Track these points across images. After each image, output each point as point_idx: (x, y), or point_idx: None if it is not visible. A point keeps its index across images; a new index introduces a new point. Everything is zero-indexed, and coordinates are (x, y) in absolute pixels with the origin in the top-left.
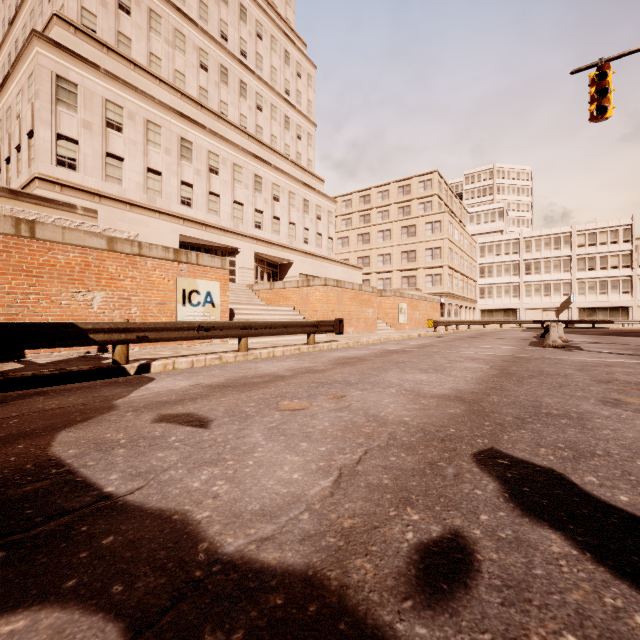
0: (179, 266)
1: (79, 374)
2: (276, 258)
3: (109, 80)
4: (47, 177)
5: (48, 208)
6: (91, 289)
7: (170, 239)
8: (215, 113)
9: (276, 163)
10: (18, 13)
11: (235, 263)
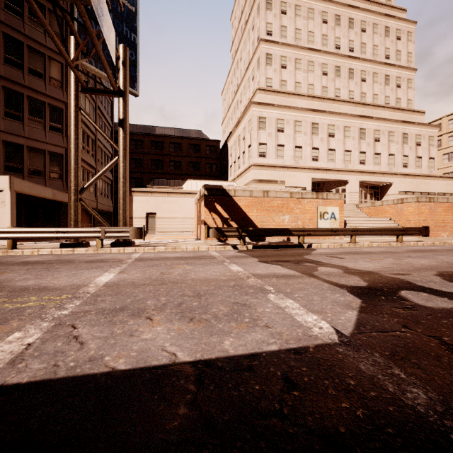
0: (318, 201)
1: (289, 246)
2: (377, 182)
3: (278, 109)
4: (255, 164)
5: (269, 184)
6: (284, 214)
7: (306, 182)
8: (332, 99)
9: (377, 114)
10: (238, 88)
11: (345, 190)
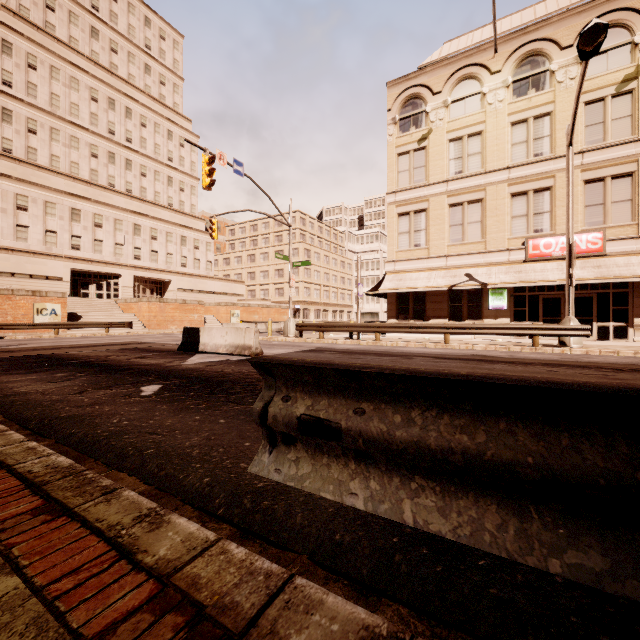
0: (35, 298)
1: None
2: (156, 278)
3: (19, 182)
4: None
5: None
6: None
7: (63, 272)
8: (102, 186)
9: (157, 212)
10: None
11: (118, 283)
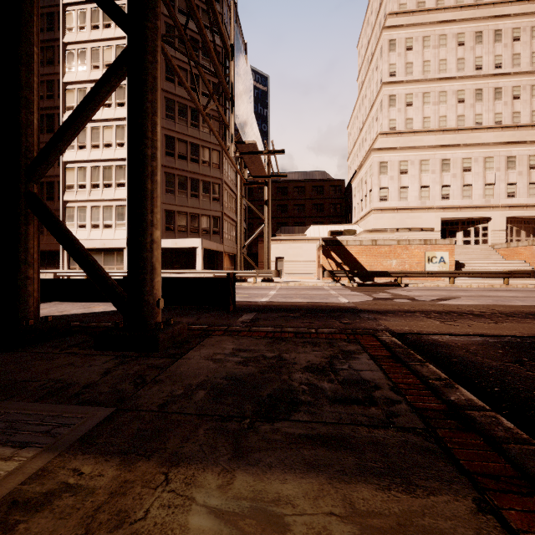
0: (426, 246)
1: (388, 285)
2: (534, 216)
3: (401, 151)
4: (376, 208)
5: (379, 233)
6: (392, 259)
7: (434, 222)
8: (469, 128)
9: None
10: (363, 126)
11: (487, 228)
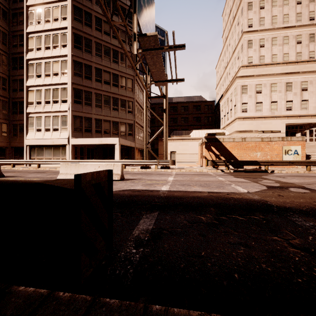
0: (283, 142)
1: (258, 171)
2: None
3: (257, 77)
4: (239, 117)
5: (246, 133)
6: (257, 152)
7: (281, 126)
8: (305, 61)
9: None
10: (227, 65)
11: None
